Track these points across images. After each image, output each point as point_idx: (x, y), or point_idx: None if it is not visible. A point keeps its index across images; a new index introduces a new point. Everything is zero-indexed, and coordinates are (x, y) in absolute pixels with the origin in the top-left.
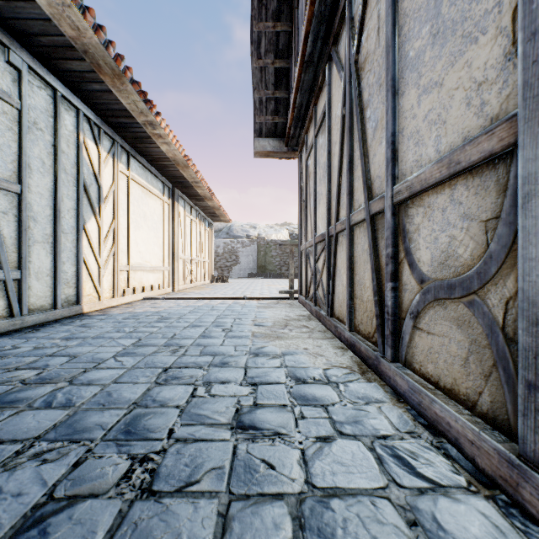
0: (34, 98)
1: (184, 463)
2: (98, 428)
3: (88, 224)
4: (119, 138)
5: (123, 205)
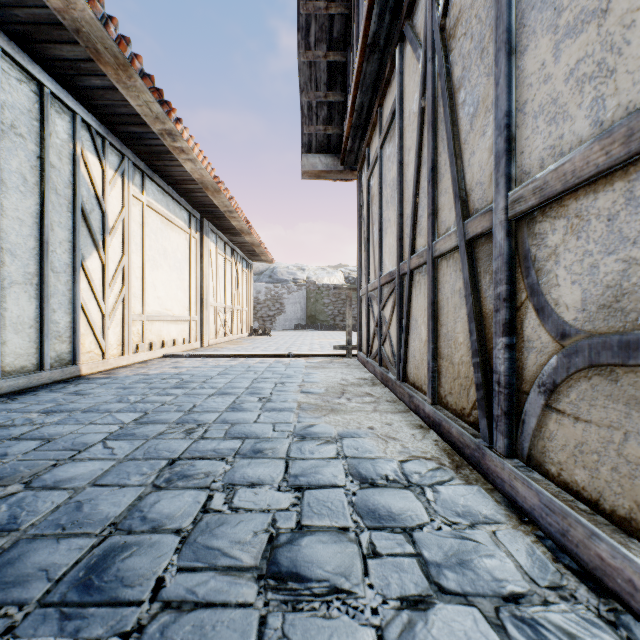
0: (11, 94)
1: None
2: (40, 576)
3: (89, 261)
4: (130, 153)
5: (136, 238)
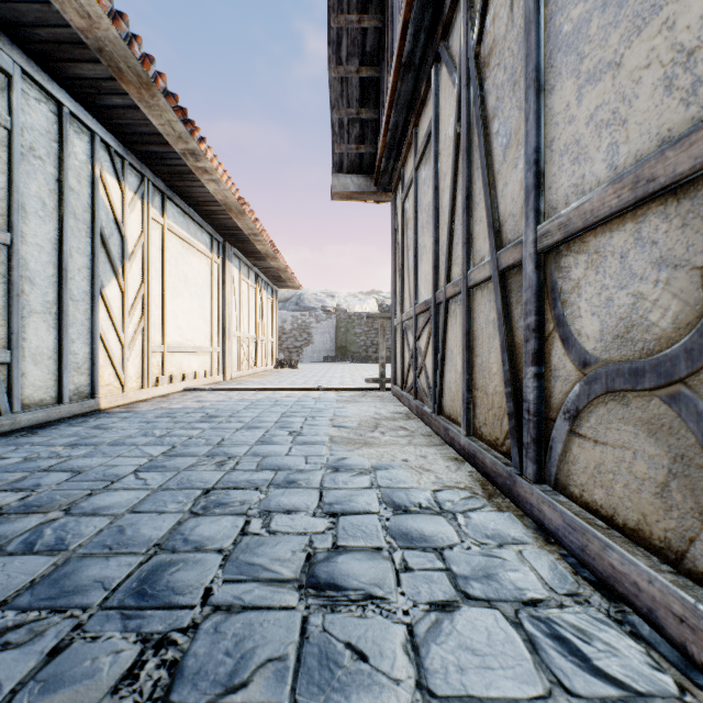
0: (30, 115)
1: (225, 650)
2: (97, 586)
3: (108, 289)
4: (150, 173)
5: (156, 263)
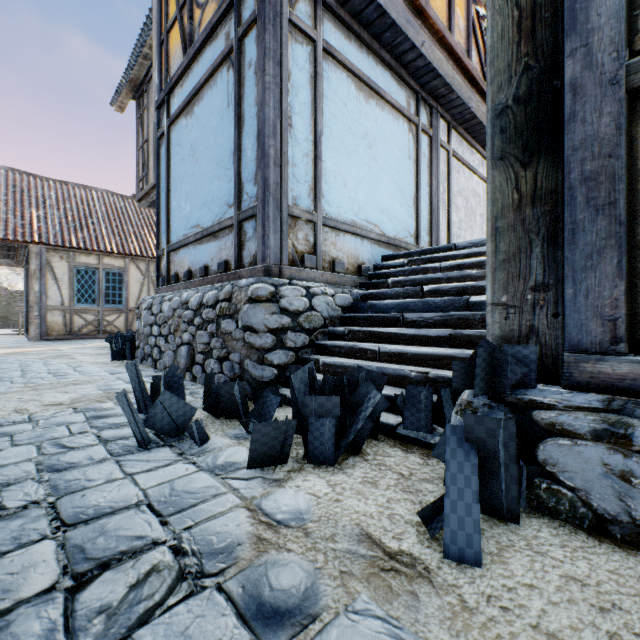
0: None
1: None
2: None
3: None
4: None
5: None
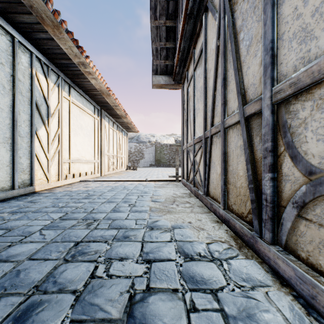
0: None
1: None
2: None
3: (40, 131)
4: (62, 74)
5: (65, 119)
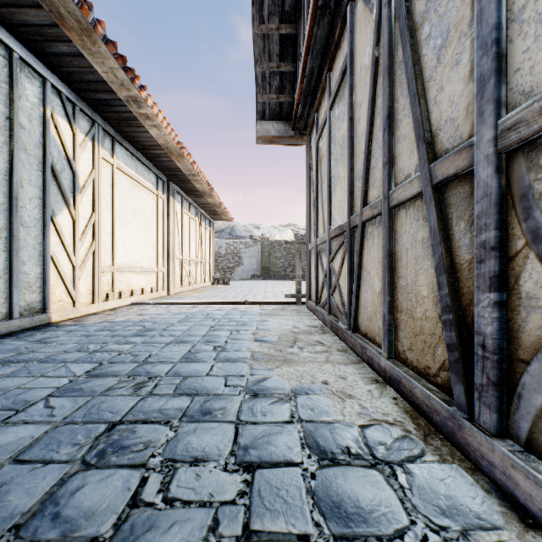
0: None
1: None
2: None
3: (59, 217)
4: (100, 119)
5: (106, 196)
